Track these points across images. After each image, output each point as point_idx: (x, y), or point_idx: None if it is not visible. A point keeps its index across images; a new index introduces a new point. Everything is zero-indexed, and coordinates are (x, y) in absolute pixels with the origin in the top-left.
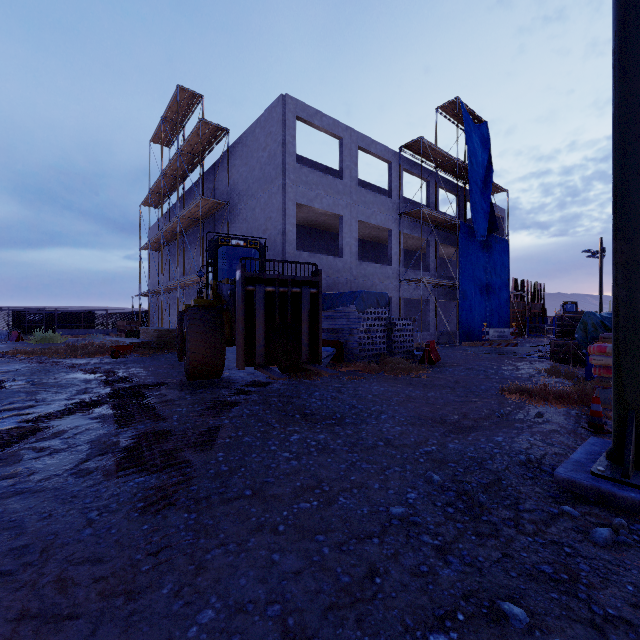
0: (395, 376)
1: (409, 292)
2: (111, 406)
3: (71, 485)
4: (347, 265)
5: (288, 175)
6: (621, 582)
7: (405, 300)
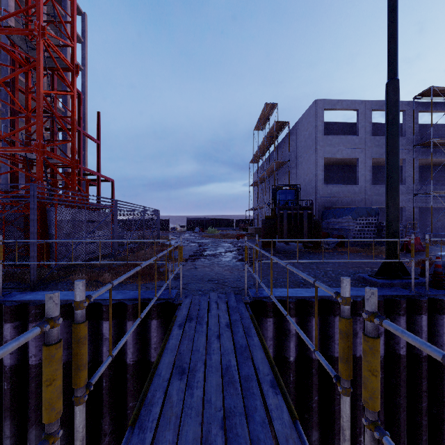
0: (368, 255)
1: (425, 202)
2: (237, 252)
3: (229, 261)
4: (362, 189)
5: (318, 143)
6: (334, 285)
7: (436, 207)
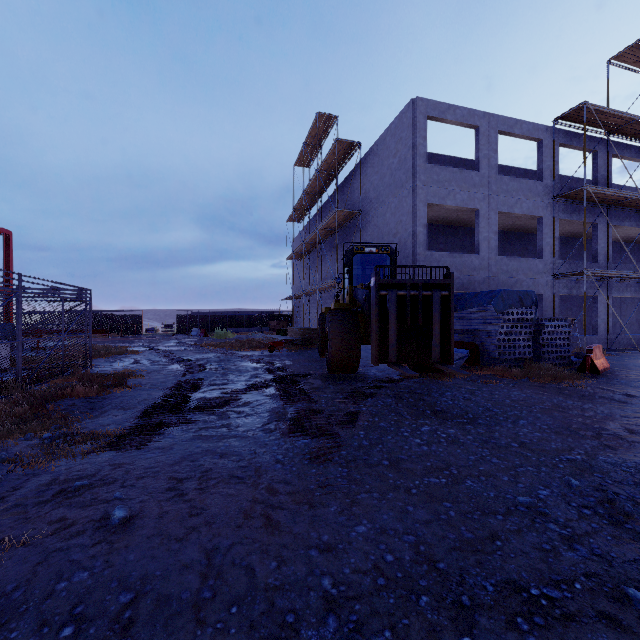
0: (542, 383)
1: (567, 288)
2: (276, 388)
3: (262, 437)
4: (484, 262)
5: (418, 177)
6: None
7: (562, 297)
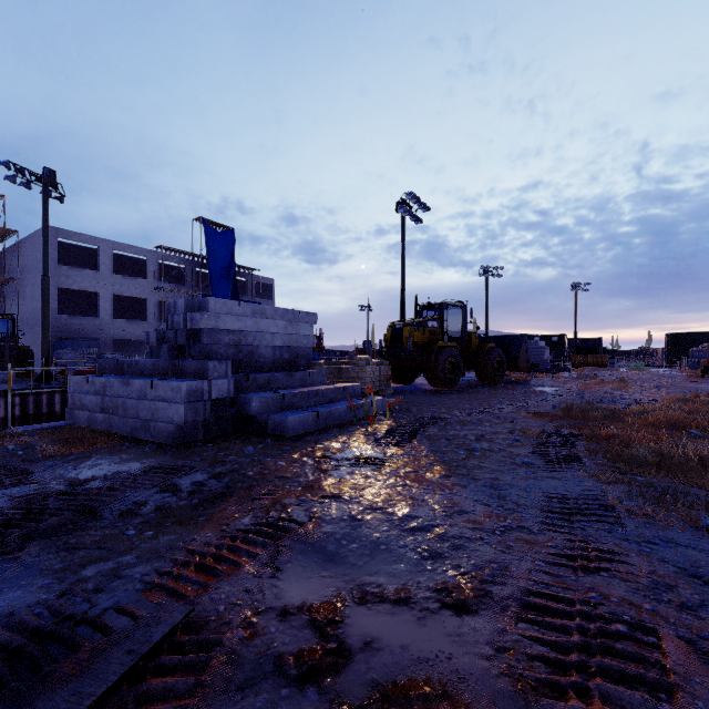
0: None
1: None
2: None
3: None
4: (104, 322)
5: (51, 272)
6: None
7: None
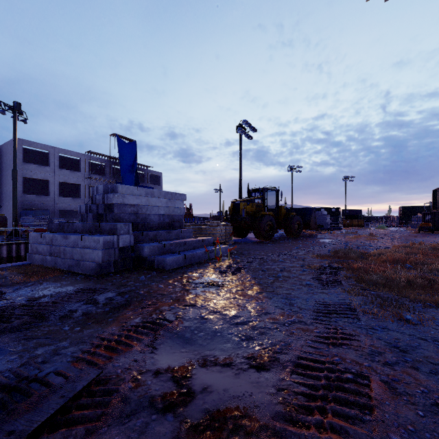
0: None
1: None
2: None
3: None
4: (53, 199)
5: (18, 167)
6: None
7: None
